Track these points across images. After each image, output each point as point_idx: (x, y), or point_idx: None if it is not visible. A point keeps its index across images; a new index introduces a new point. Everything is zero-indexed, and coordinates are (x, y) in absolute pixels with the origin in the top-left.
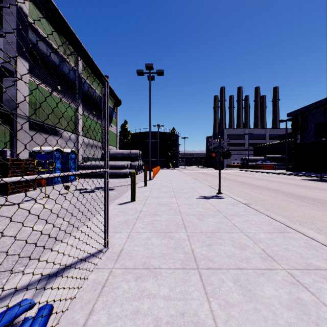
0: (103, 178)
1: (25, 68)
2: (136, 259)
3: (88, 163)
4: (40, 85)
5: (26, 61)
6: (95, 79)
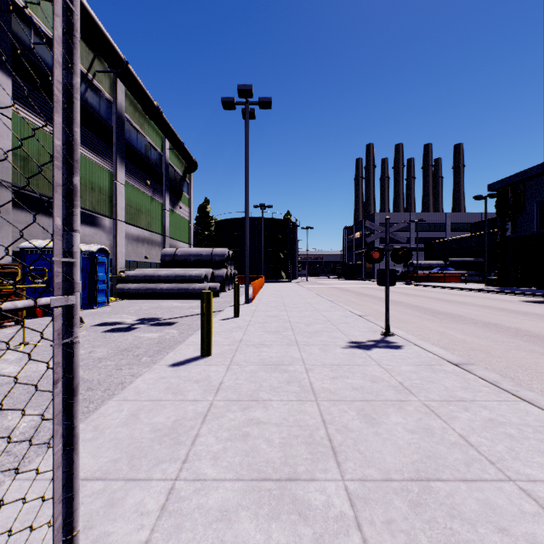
0: (161, 299)
1: (6, 88)
2: None
3: (134, 272)
4: (39, 124)
5: (7, 75)
6: (150, 123)
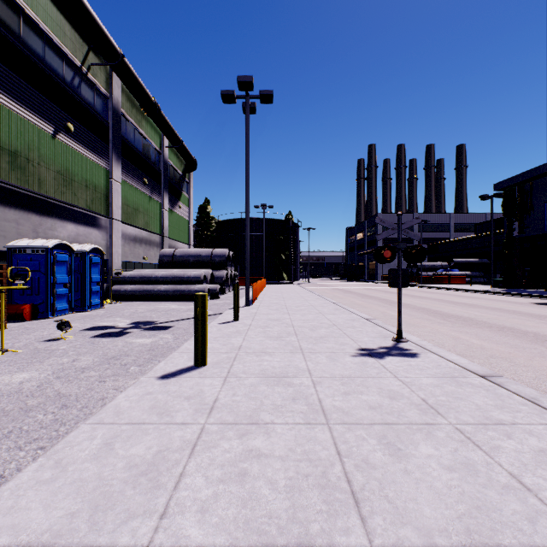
0: (159, 301)
1: None
2: None
3: (130, 273)
4: (29, 117)
5: None
6: (148, 120)
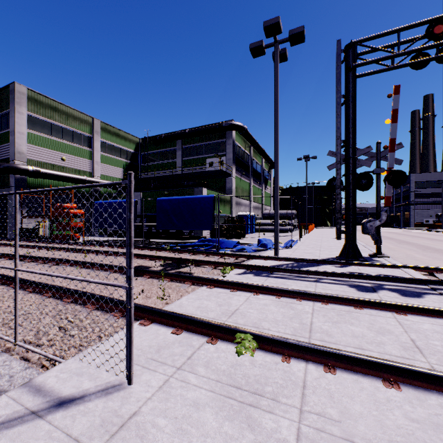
0: (269, 232)
1: (234, 170)
2: (307, 242)
3: (257, 222)
4: (237, 175)
5: (234, 166)
6: (258, 154)
